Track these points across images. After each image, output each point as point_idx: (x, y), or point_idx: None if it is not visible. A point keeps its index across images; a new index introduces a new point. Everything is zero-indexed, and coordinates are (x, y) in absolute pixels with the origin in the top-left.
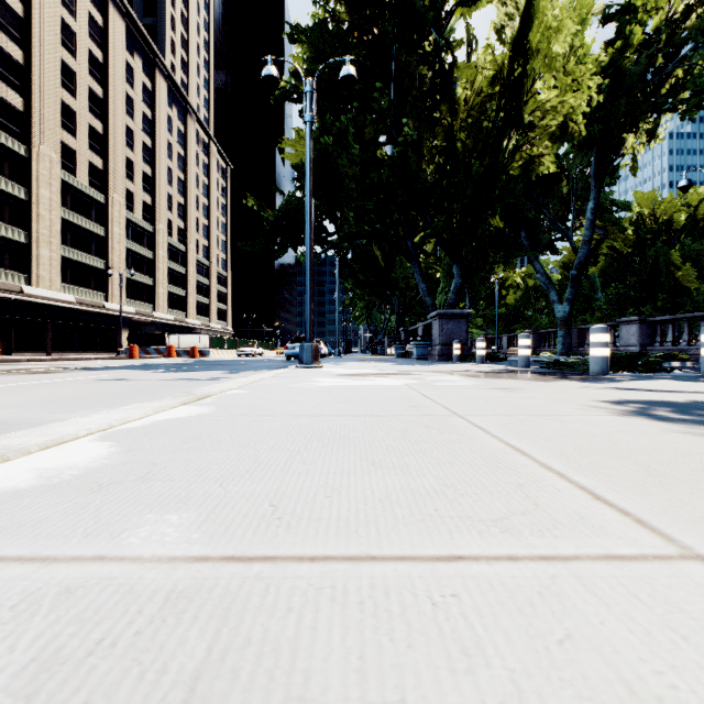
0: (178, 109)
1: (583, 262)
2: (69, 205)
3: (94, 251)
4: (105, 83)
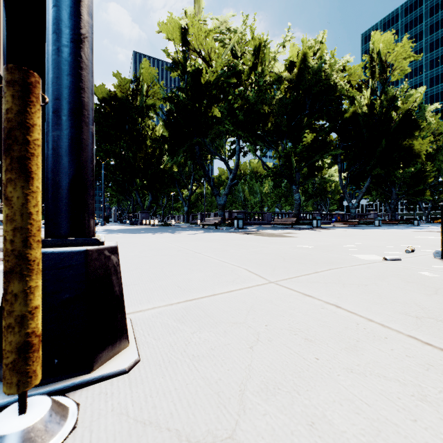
0: None
1: (190, 195)
2: None
3: None
4: None
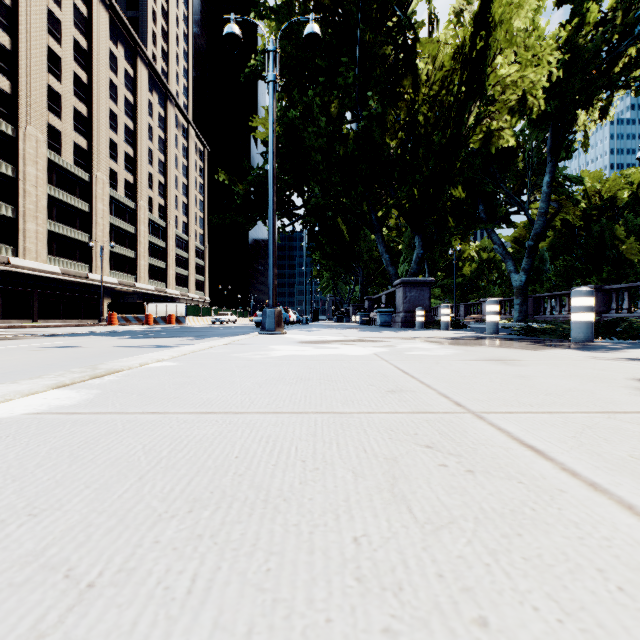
0: (159, 95)
1: (539, 233)
2: (55, 182)
3: (78, 225)
4: (89, 69)
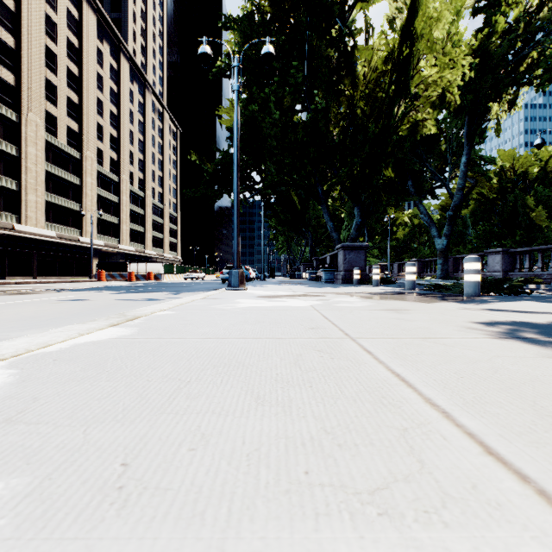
0: (138, 85)
1: (458, 205)
2: (52, 160)
3: (71, 196)
4: (80, 63)
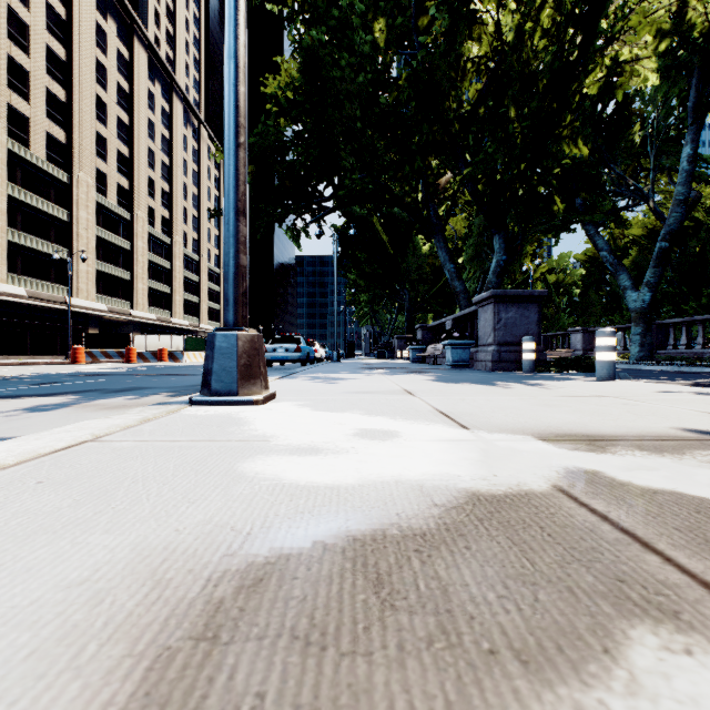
0: (162, 86)
1: (675, 230)
2: (21, 181)
3: (54, 237)
4: (68, 43)
